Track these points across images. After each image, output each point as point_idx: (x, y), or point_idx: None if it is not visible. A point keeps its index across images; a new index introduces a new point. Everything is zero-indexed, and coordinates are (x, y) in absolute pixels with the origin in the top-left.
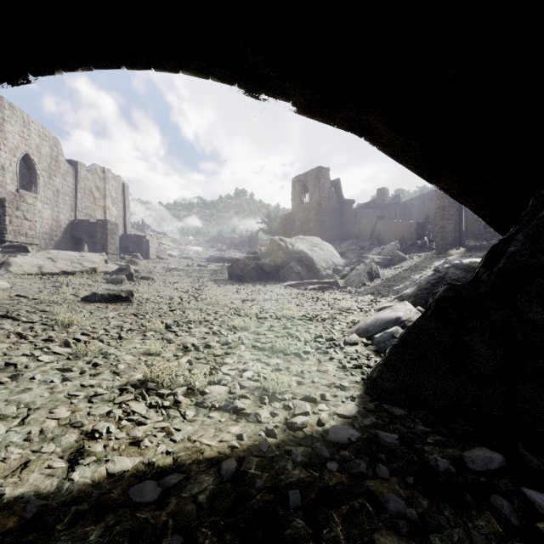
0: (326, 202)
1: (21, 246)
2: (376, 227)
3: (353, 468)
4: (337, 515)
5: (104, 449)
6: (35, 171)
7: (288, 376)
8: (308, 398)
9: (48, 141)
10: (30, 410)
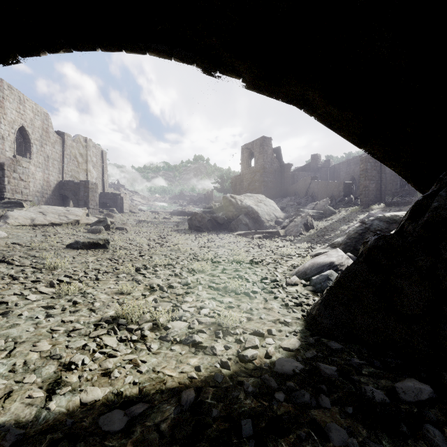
0: (269, 166)
1: (17, 202)
2: (311, 186)
3: (298, 398)
4: (285, 444)
5: (78, 379)
6: (29, 140)
7: (239, 312)
8: (256, 333)
9: (40, 116)
10: (16, 343)
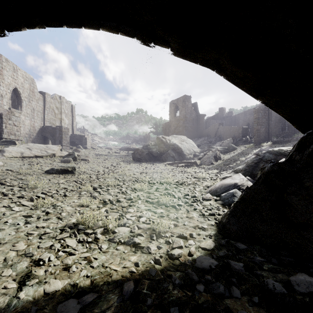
0: (189, 116)
1: (12, 141)
2: (218, 130)
3: (214, 289)
4: None
5: (44, 273)
6: (20, 97)
7: (168, 220)
8: (181, 236)
9: (28, 80)
10: (0, 244)
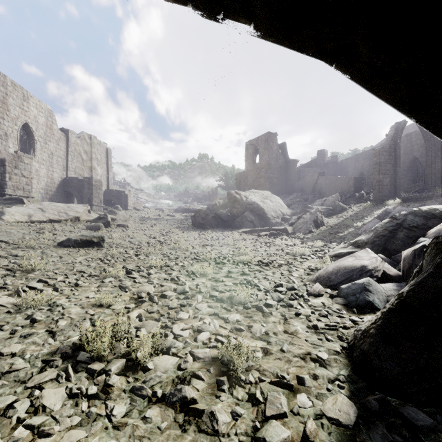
0: (274, 162)
1: (18, 198)
2: (318, 182)
3: None
4: None
5: None
6: (33, 137)
7: (251, 339)
8: (281, 383)
9: (44, 112)
10: None
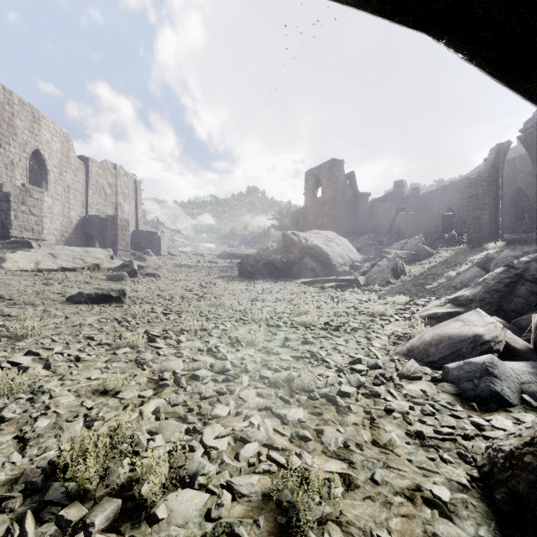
0: (341, 196)
1: (25, 241)
2: (396, 220)
3: None
4: None
5: None
6: (45, 167)
7: (322, 456)
8: None
9: (58, 137)
10: None
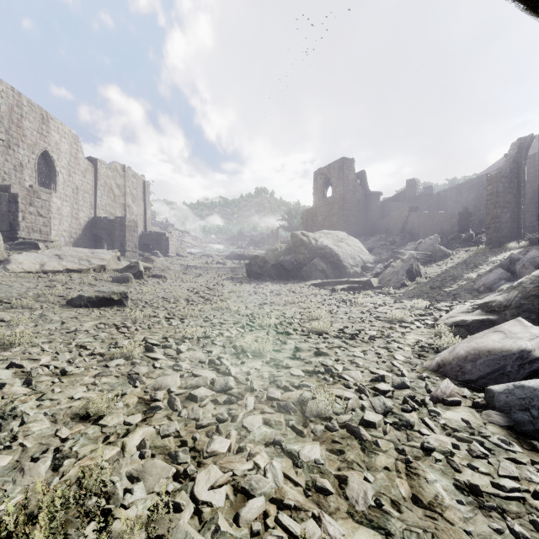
0: (351, 195)
1: (32, 242)
2: (409, 220)
3: None
4: None
5: None
6: (54, 168)
7: (348, 521)
8: None
9: (67, 138)
10: None
